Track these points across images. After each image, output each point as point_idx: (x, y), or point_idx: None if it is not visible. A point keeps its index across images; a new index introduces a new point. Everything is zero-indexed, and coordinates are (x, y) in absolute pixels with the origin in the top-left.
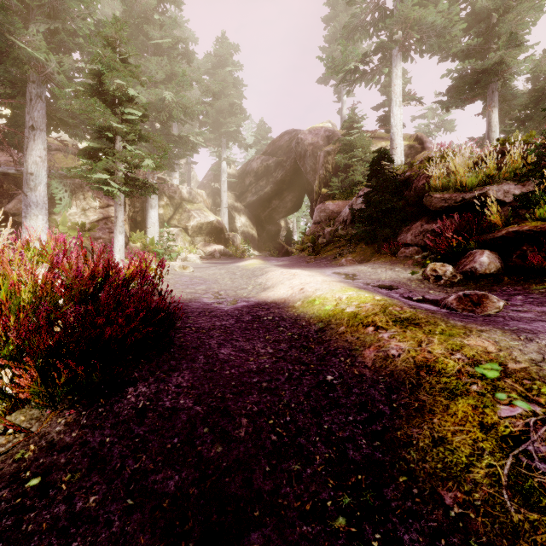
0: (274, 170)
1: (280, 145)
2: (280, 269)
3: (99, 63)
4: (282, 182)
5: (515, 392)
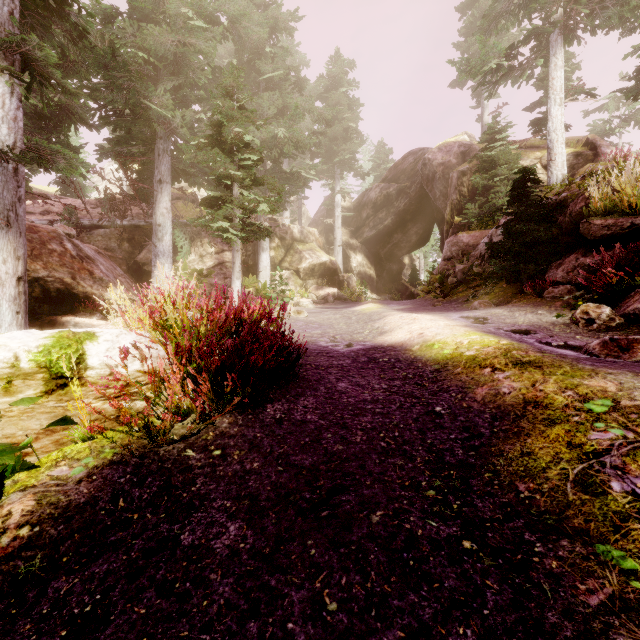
0: (395, 198)
1: (402, 169)
2: (399, 313)
3: (219, 114)
4: (406, 212)
5: (616, 423)
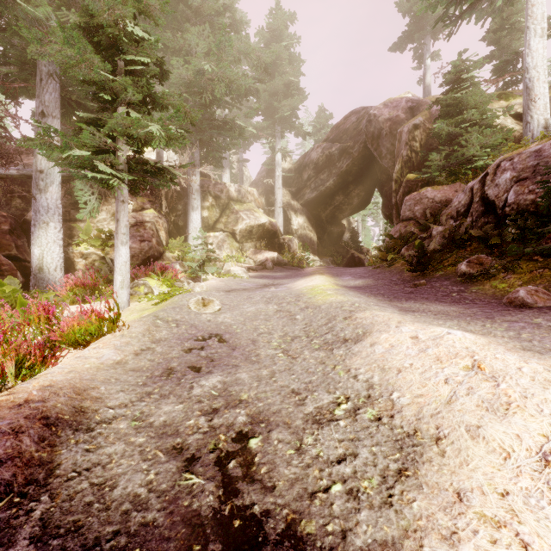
0: (337, 159)
1: (345, 128)
2: (397, 323)
3: None
4: (348, 173)
5: None
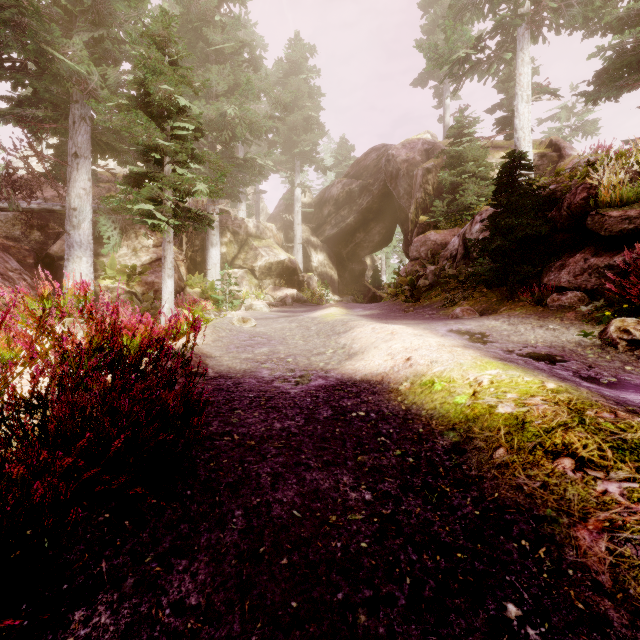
0: (358, 196)
1: (365, 165)
2: (370, 323)
3: (143, 68)
4: (368, 210)
5: None
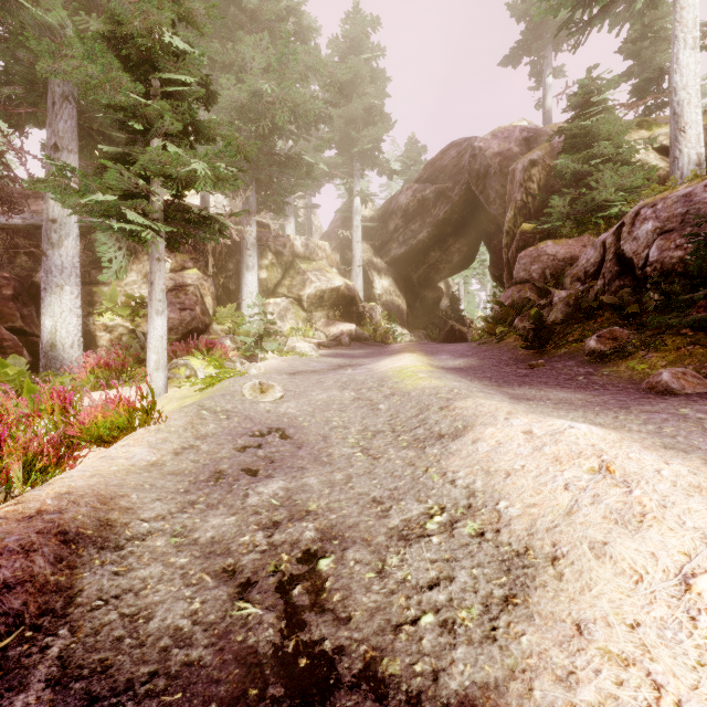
0: (433, 204)
1: (442, 165)
2: (507, 414)
3: None
4: (446, 222)
5: None
